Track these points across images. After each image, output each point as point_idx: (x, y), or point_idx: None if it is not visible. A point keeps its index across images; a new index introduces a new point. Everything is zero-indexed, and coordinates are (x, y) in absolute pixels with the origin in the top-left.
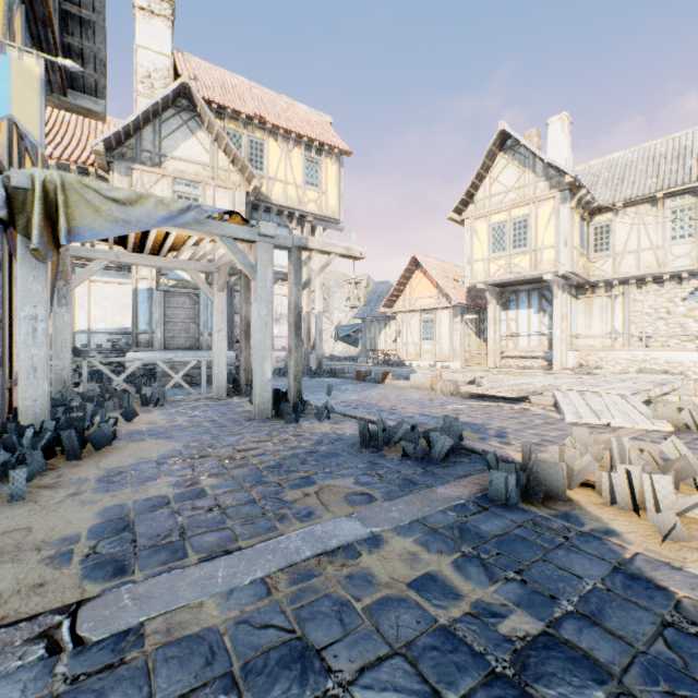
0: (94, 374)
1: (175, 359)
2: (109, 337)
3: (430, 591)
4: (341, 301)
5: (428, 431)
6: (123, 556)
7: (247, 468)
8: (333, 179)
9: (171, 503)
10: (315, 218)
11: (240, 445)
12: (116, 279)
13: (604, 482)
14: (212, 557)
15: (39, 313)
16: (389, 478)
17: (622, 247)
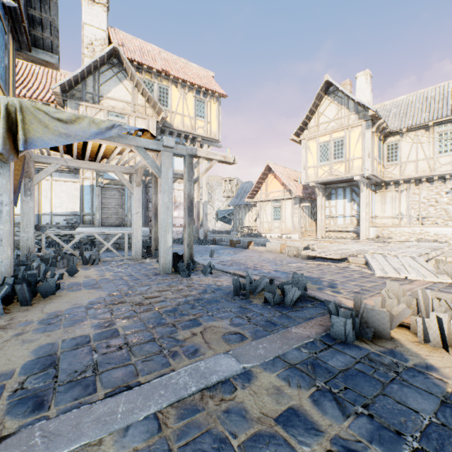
0: (54, 242)
1: (106, 232)
2: (65, 218)
3: (294, 427)
4: (220, 195)
5: (282, 284)
6: (44, 392)
7: (151, 312)
8: (214, 113)
9: (91, 341)
10: (203, 139)
11: (148, 294)
12: (69, 179)
13: (419, 325)
14: (115, 393)
15: (4, 199)
16: (255, 320)
17: (405, 158)
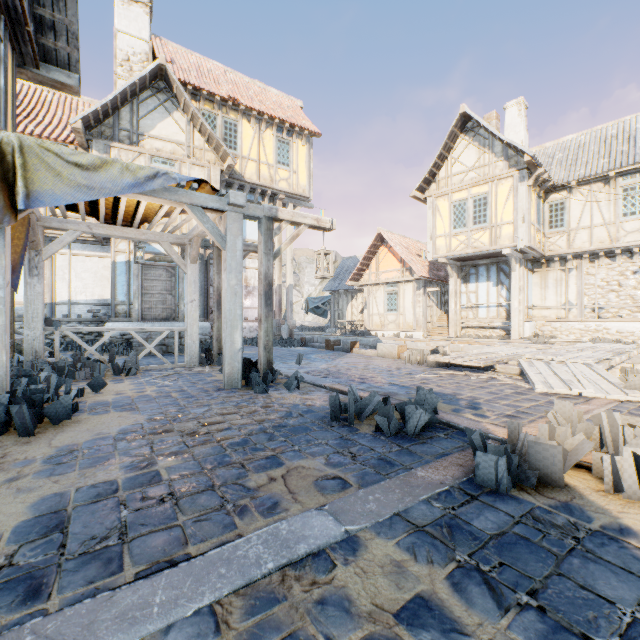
0: (74, 344)
1: (147, 329)
2: (89, 308)
3: (425, 627)
4: (311, 275)
5: (401, 404)
6: (43, 570)
7: (209, 445)
8: (303, 159)
9: (119, 491)
10: (286, 196)
11: (206, 418)
12: (95, 253)
13: (606, 466)
14: (151, 572)
15: None
16: (363, 457)
17: (576, 223)
